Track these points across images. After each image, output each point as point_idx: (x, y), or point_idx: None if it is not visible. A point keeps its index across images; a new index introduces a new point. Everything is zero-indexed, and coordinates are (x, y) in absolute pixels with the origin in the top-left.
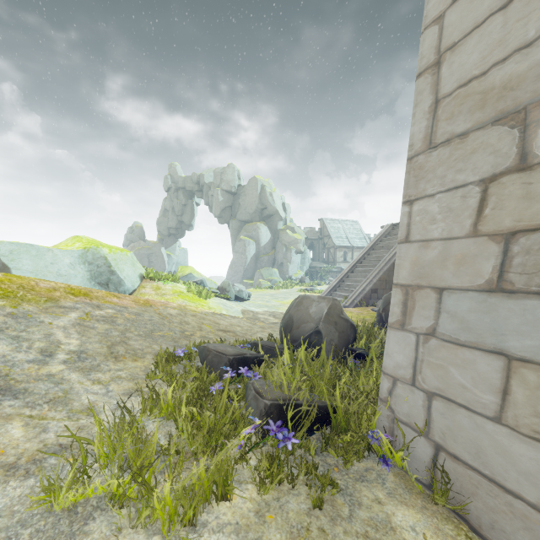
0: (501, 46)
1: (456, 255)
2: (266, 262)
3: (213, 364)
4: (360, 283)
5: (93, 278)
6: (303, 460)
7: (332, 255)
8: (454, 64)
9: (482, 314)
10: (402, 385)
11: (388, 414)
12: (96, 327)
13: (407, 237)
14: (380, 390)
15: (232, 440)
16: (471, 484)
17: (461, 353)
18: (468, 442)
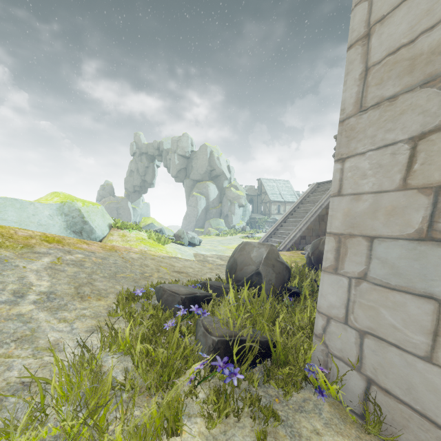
0: (429, 15)
1: (387, 206)
2: (214, 214)
3: (167, 303)
4: (291, 231)
5: (68, 227)
6: (247, 393)
7: (268, 208)
8: (383, 35)
9: (412, 260)
10: (336, 323)
11: (322, 349)
12: (66, 270)
13: (339, 191)
14: (315, 327)
15: (183, 375)
16: (402, 417)
17: (391, 296)
18: (399, 378)
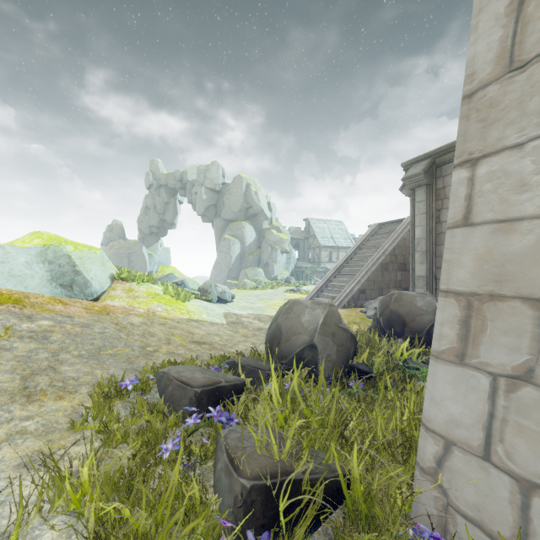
0: None
1: None
2: (251, 262)
3: (173, 399)
4: (348, 284)
5: (54, 279)
6: None
7: (318, 255)
8: None
9: None
10: (464, 454)
11: (436, 496)
12: (15, 348)
13: (465, 217)
14: (419, 453)
15: None
16: None
17: None
18: None
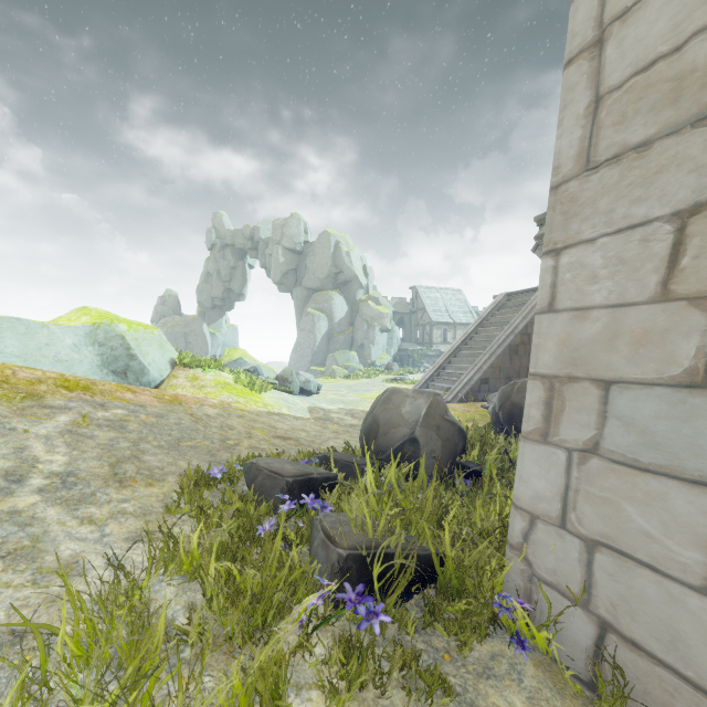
0: (706, 4)
1: (633, 330)
2: (341, 344)
3: (264, 490)
4: (466, 371)
5: (105, 365)
6: (397, 647)
7: (428, 334)
8: (626, 40)
9: (678, 422)
10: (545, 526)
11: (523, 569)
12: (96, 436)
13: (550, 304)
14: (509, 531)
15: (288, 615)
16: (662, 690)
17: (642, 481)
18: (657, 623)
